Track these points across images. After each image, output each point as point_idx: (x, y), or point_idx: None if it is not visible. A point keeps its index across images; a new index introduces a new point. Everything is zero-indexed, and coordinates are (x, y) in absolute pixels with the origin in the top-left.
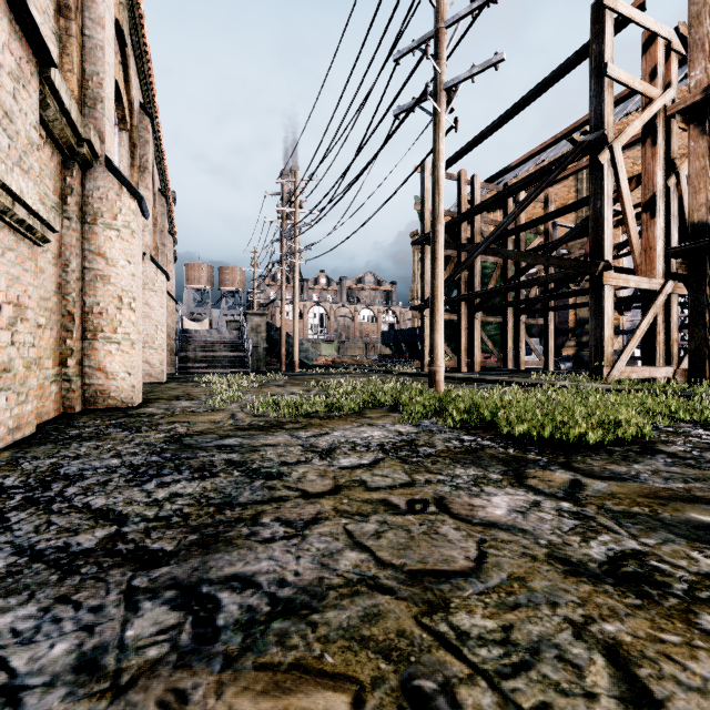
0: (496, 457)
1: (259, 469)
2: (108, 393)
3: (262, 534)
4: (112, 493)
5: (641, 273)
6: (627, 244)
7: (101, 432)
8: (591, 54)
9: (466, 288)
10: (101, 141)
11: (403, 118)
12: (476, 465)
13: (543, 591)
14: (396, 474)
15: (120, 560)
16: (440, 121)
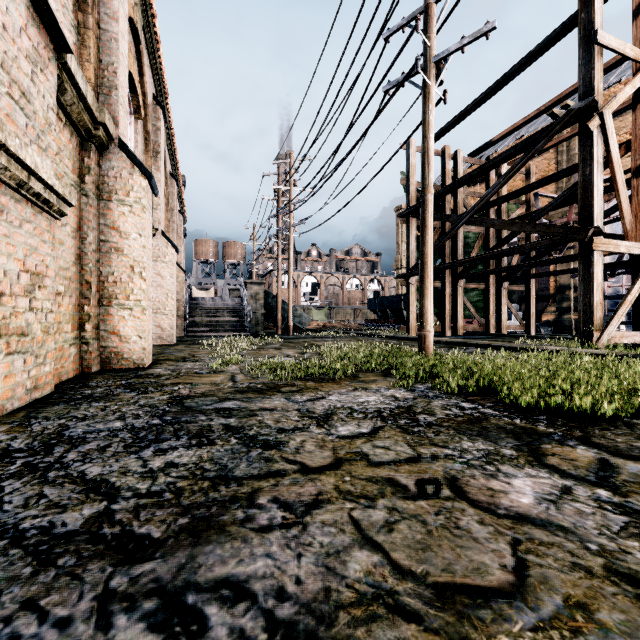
0: (503, 428)
1: (256, 437)
2: (121, 355)
3: (258, 519)
4: (109, 460)
5: (631, 238)
6: (613, 211)
7: (111, 392)
8: (580, 23)
9: (450, 257)
10: (115, 125)
11: (393, 92)
12: (483, 437)
13: (619, 631)
14: (399, 446)
15: (102, 549)
16: (430, 93)
